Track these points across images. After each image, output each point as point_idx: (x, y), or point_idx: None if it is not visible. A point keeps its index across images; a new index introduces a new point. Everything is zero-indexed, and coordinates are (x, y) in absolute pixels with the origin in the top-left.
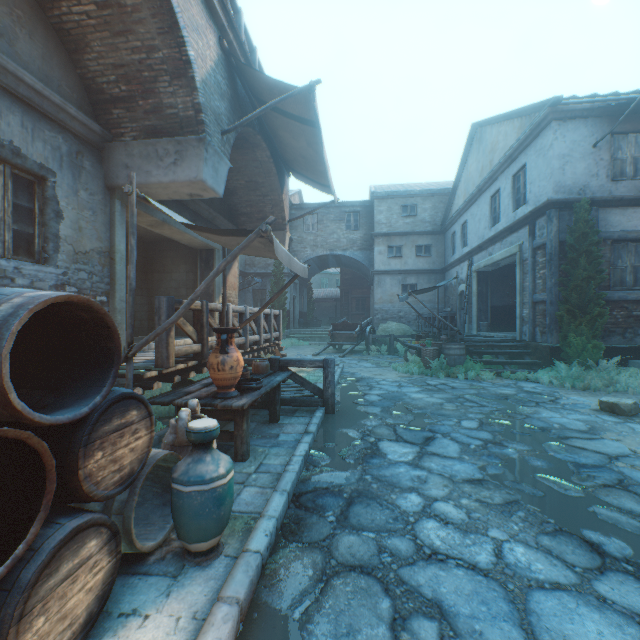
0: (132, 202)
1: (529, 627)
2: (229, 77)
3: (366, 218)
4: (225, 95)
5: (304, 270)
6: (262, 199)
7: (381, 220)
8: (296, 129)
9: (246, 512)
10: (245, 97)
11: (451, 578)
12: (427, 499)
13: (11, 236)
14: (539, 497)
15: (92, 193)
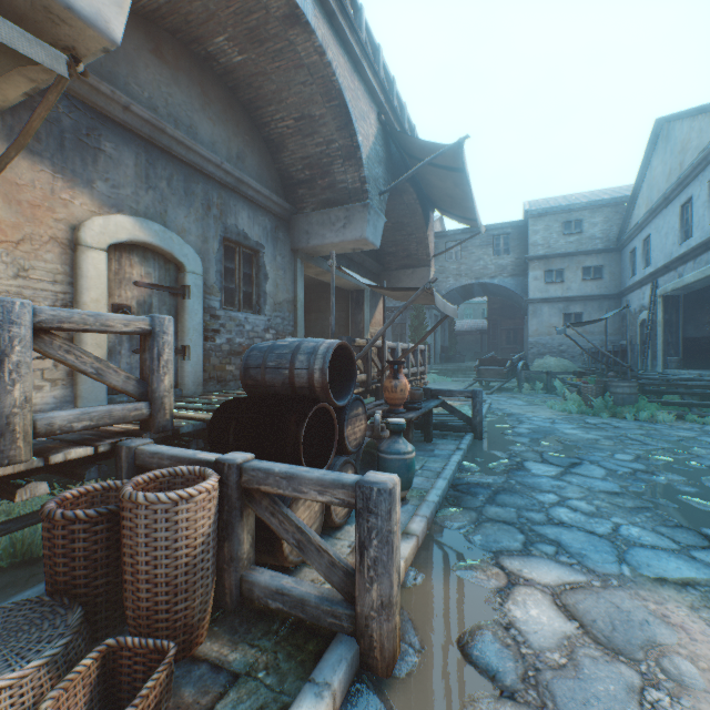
0: (332, 272)
1: (622, 558)
2: (384, 143)
3: (518, 240)
4: (381, 160)
5: (454, 311)
6: (407, 238)
7: (536, 241)
8: (443, 175)
9: (419, 488)
10: (396, 154)
11: (571, 534)
12: (562, 498)
13: (242, 296)
14: (672, 508)
15: (283, 257)
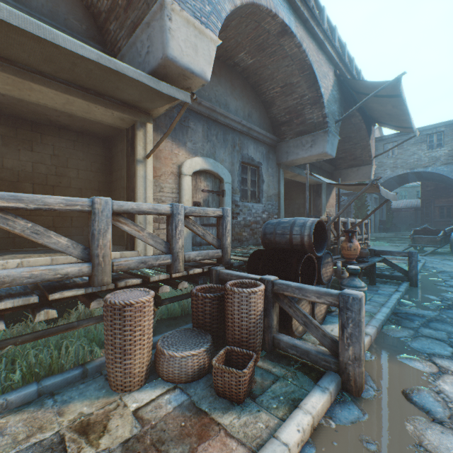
0: (307, 177)
1: None
2: (338, 88)
3: (451, 135)
4: (336, 100)
5: (393, 196)
6: (353, 146)
7: None
8: (383, 101)
9: (368, 311)
10: (346, 93)
11: None
12: None
13: (250, 193)
14: None
15: (272, 168)
